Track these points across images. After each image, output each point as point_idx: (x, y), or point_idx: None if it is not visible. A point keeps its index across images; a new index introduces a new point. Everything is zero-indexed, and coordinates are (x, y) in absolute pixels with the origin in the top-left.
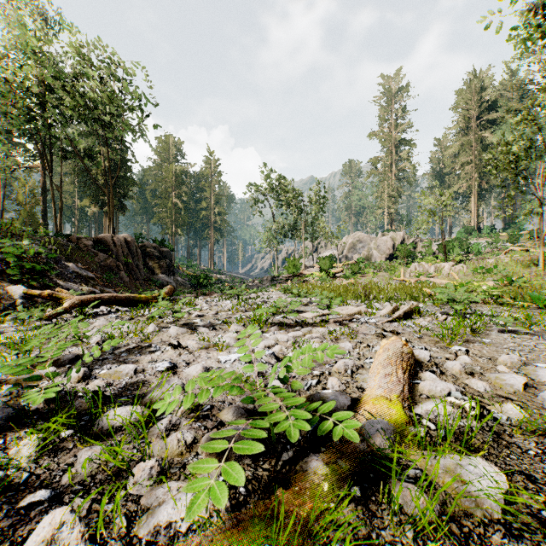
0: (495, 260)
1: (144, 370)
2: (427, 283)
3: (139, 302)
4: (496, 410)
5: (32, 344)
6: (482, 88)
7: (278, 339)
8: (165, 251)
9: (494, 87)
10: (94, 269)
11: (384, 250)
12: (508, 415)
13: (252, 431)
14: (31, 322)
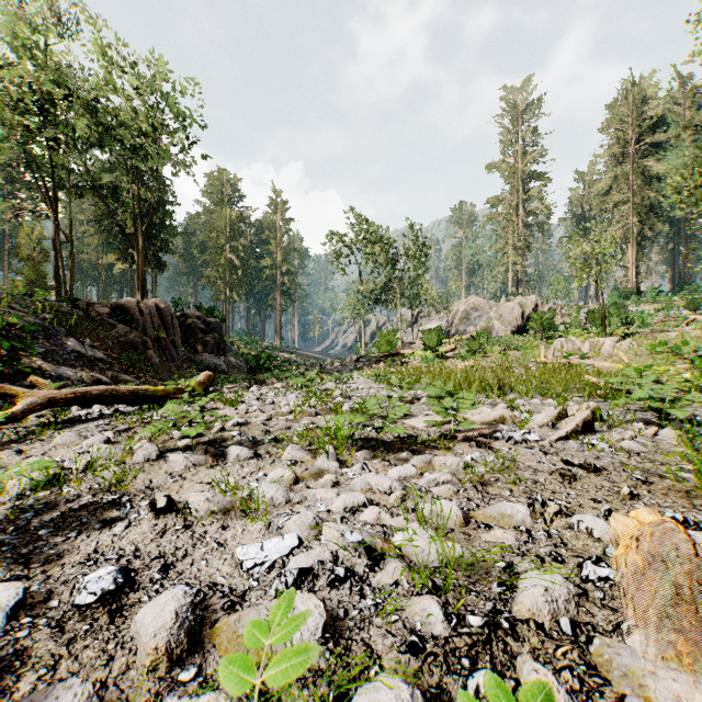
0: (679, 334)
1: (49, 598)
2: (585, 367)
3: (153, 398)
4: None
5: None
6: (643, 100)
7: (371, 485)
8: (212, 322)
9: (659, 99)
10: (109, 346)
11: (509, 320)
12: None
13: None
14: None
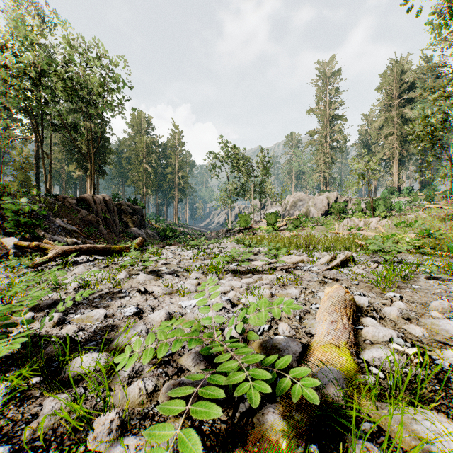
0: (415, 216)
1: (114, 315)
2: (358, 235)
3: (114, 252)
4: (437, 356)
5: (13, 291)
6: (402, 72)
7: (233, 285)
8: (137, 208)
9: (412, 71)
10: (77, 223)
11: (320, 207)
12: (448, 362)
13: (210, 388)
14: (19, 270)
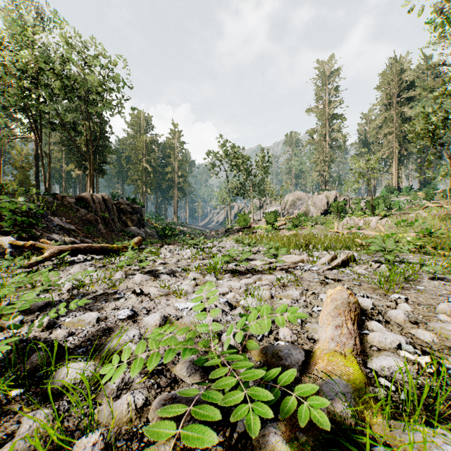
0: (415, 215)
1: (107, 318)
2: (358, 234)
3: (111, 251)
4: (450, 365)
5: (1, 294)
6: (402, 71)
7: (231, 286)
8: (136, 207)
9: (412, 70)
10: (76, 222)
11: (319, 206)
12: None
13: (203, 409)
14: (14, 270)
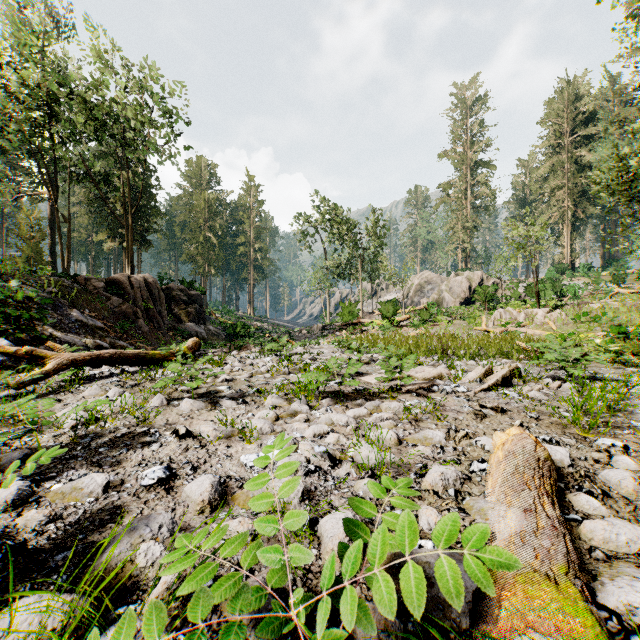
0: (601, 305)
1: (123, 483)
2: (518, 334)
3: (152, 360)
4: None
5: None
6: (577, 97)
7: (333, 421)
8: (194, 294)
9: (591, 96)
10: (105, 316)
11: (458, 293)
12: None
13: None
14: None
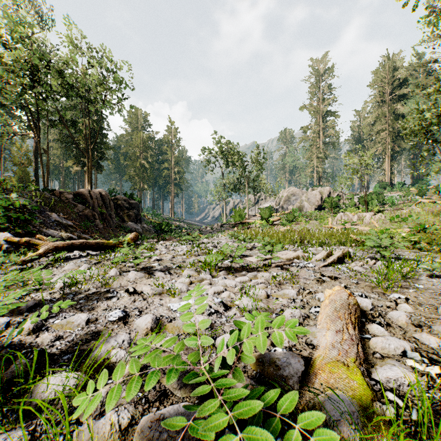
0: (408, 210)
1: (97, 319)
2: (352, 230)
3: (107, 247)
4: None
5: None
6: (394, 68)
7: (226, 284)
8: (133, 203)
9: (404, 67)
10: (73, 218)
11: (313, 202)
12: None
13: None
14: (9, 266)
